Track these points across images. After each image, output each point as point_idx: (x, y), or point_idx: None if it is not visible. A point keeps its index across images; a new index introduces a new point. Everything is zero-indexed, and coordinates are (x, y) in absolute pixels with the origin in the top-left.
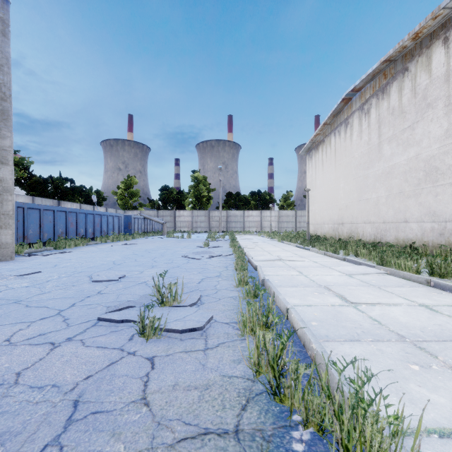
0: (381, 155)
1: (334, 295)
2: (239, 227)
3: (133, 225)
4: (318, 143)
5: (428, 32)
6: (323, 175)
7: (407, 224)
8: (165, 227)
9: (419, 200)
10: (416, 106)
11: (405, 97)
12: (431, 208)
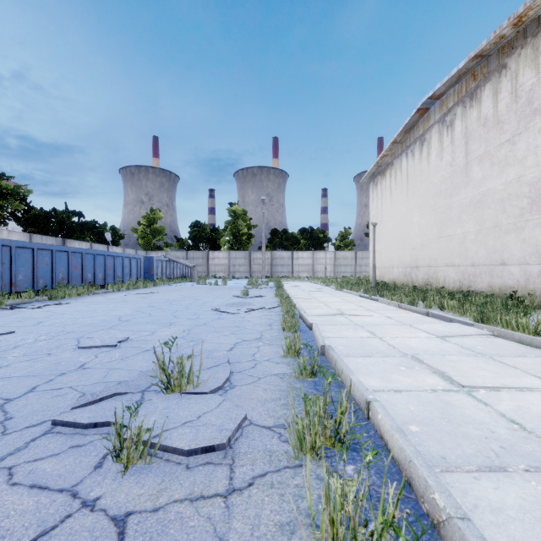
0: (468, 179)
1: (430, 371)
2: (286, 272)
3: (155, 269)
4: (385, 166)
5: (535, 16)
6: (391, 206)
7: (504, 267)
8: (195, 271)
9: (522, 235)
10: (517, 113)
11: (502, 102)
12: (539, 246)
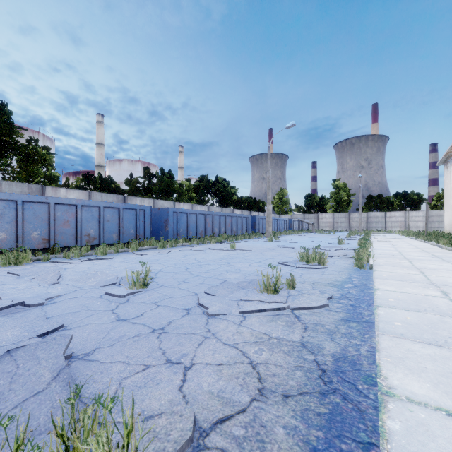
0: None
1: (391, 245)
2: (379, 227)
3: (292, 225)
4: (451, 157)
5: None
6: None
7: None
8: (313, 226)
9: None
10: None
11: None
12: None
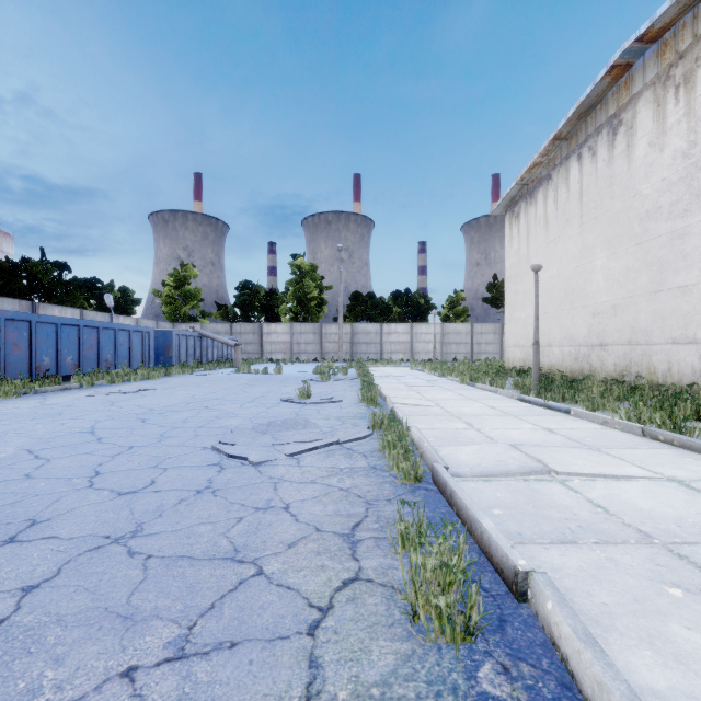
0: None
1: None
2: (372, 353)
3: (175, 349)
4: (534, 184)
5: None
6: (547, 247)
7: None
8: (239, 352)
9: None
10: None
11: None
12: None
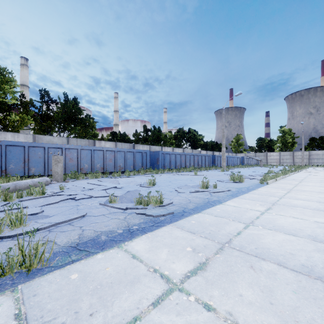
0: None
1: (308, 175)
2: (320, 163)
3: (244, 161)
4: None
5: None
6: None
7: None
8: (261, 162)
9: None
10: None
11: None
12: None
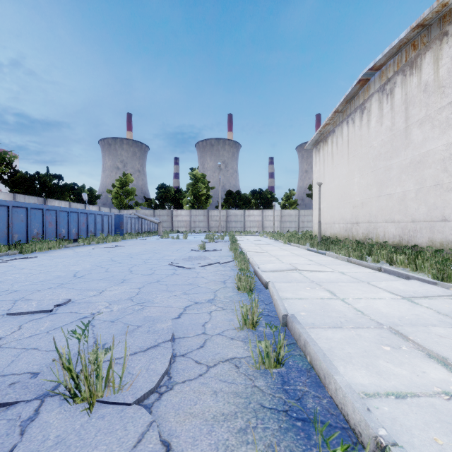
0: (408, 142)
1: (424, 354)
2: (239, 227)
3: (125, 225)
4: (327, 134)
5: None
6: (333, 169)
7: (446, 223)
8: (161, 226)
9: None
10: None
11: (443, 68)
12: None
